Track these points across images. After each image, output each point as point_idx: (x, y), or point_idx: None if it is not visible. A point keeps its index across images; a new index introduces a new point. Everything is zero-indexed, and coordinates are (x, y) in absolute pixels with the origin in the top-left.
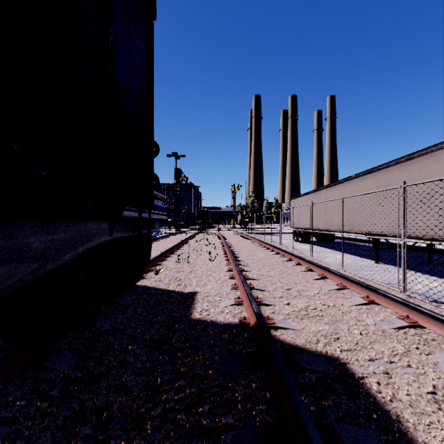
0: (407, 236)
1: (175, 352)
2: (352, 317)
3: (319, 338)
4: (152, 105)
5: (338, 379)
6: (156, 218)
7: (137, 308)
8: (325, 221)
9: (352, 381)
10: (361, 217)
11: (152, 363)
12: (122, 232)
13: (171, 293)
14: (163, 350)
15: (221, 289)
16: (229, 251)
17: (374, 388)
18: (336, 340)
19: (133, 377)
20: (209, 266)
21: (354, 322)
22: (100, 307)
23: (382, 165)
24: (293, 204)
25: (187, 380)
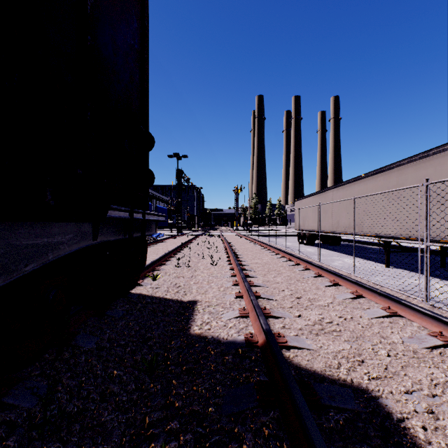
0: (422, 238)
1: (169, 378)
2: (375, 333)
3: (340, 361)
4: (147, 92)
5: (372, 421)
6: (151, 220)
7: (129, 321)
8: (332, 223)
9: (390, 424)
10: (375, 218)
11: (141, 394)
12: (109, 235)
13: (169, 302)
14: (155, 375)
15: (224, 298)
16: (233, 254)
17: (420, 436)
18: (361, 364)
19: (115, 416)
20: (211, 271)
21: (378, 340)
22: (86, 320)
23: (394, 164)
24: (298, 205)
25: (182, 420)
